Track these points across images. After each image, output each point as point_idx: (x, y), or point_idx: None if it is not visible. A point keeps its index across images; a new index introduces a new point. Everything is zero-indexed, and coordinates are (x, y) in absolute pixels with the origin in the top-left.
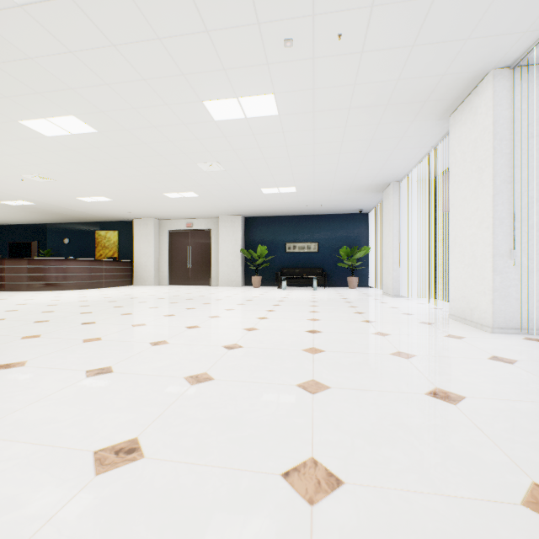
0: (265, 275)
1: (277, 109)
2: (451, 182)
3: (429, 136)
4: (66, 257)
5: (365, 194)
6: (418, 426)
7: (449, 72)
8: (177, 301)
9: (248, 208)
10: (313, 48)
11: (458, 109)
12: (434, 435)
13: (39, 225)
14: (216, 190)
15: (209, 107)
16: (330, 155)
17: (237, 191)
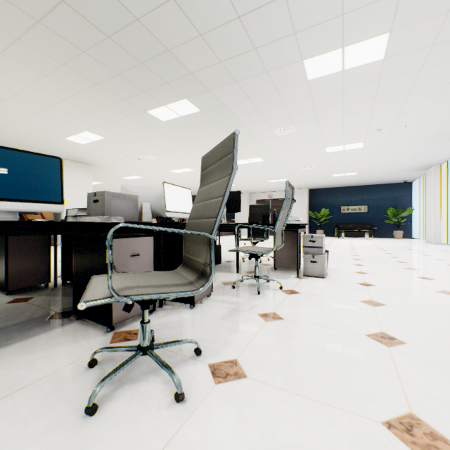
0: (324, 229)
1: (362, 146)
2: None
3: None
4: None
5: (410, 172)
6: (441, 267)
7: None
8: None
9: (315, 184)
10: (390, 130)
11: None
12: (445, 268)
13: None
14: (302, 177)
15: (326, 149)
16: (388, 157)
17: (314, 177)
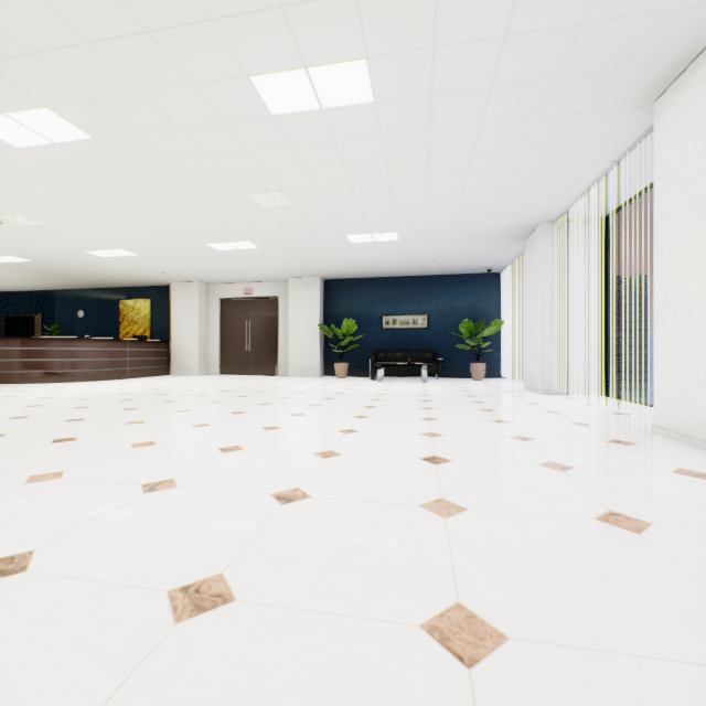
0: (354, 361)
1: (372, 92)
2: (658, 209)
3: (612, 140)
4: (81, 336)
5: (499, 244)
6: None
7: (675, 4)
8: (222, 400)
9: (330, 266)
10: None
11: (673, 85)
12: None
13: (44, 292)
14: (283, 238)
15: (260, 88)
16: (452, 177)
17: (312, 240)
